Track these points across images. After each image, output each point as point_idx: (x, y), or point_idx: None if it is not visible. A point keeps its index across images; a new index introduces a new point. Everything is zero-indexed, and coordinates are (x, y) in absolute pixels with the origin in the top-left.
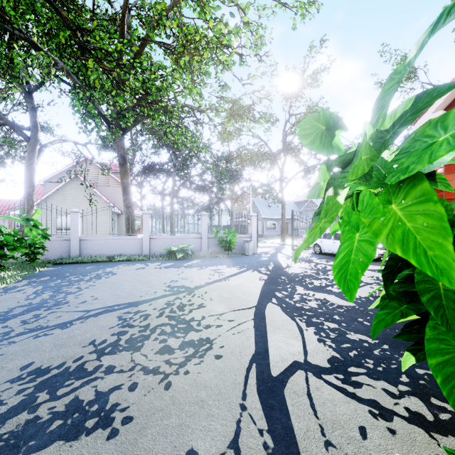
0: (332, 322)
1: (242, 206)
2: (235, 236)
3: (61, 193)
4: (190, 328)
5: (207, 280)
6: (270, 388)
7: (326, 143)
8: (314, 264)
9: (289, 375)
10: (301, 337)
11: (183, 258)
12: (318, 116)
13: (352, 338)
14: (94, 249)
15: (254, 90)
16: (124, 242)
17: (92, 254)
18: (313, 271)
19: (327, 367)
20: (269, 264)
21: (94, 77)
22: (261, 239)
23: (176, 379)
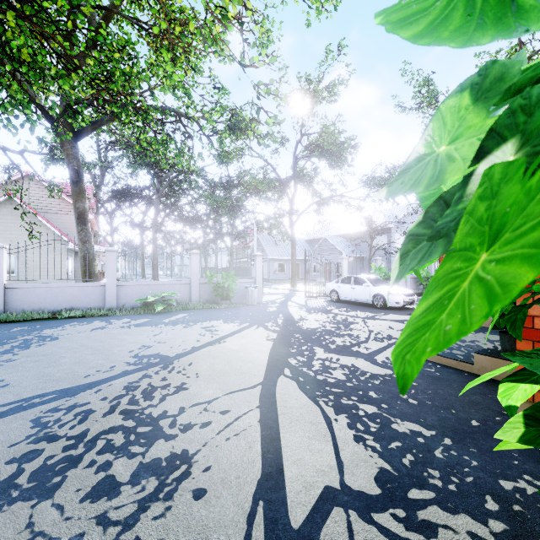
0: (368, 403)
1: (244, 244)
2: (235, 281)
3: None
4: (158, 434)
5: (195, 343)
6: None
7: (490, 11)
8: (333, 315)
9: (320, 523)
10: (331, 435)
11: (164, 311)
12: None
13: (401, 429)
14: (28, 301)
15: (260, 82)
16: (77, 291)
17: (26, 309)
18: (332, 324)
19: (377, 495)
20: (278, 316)
21: (18, 43)
22: (267, 284)
23: None
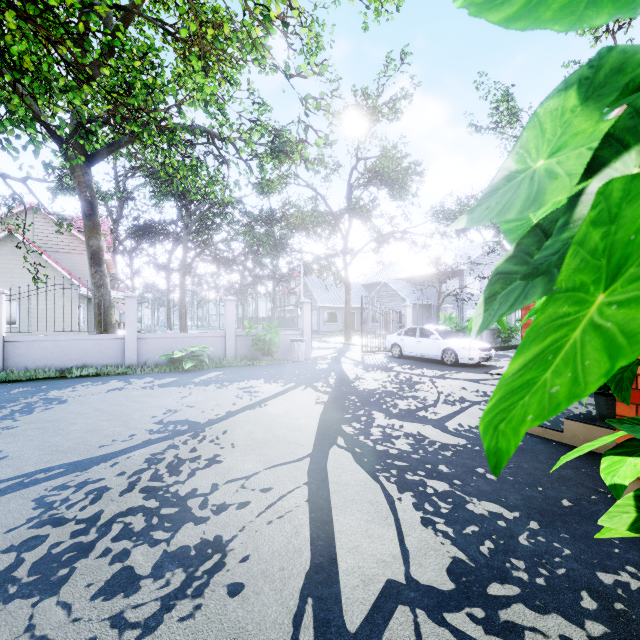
0: (438, 479)
1: (289, 289)
2: (279, 333)
3: None
4: (186, 516)
5: (231, 407)
6: None
7: None
8: (394, 373)
9: (382, 625)
10: (393, 517)
11: (194, 369)
12: None
13: (478, 510)
14: (32, 357)
15: (308, 96)
16: (90, 345)
17: (29, 367)
18: (394, 385)
19: (450, 591)
20: (330, 375)
21: (20, 49)
22: (316, 336)
23: None
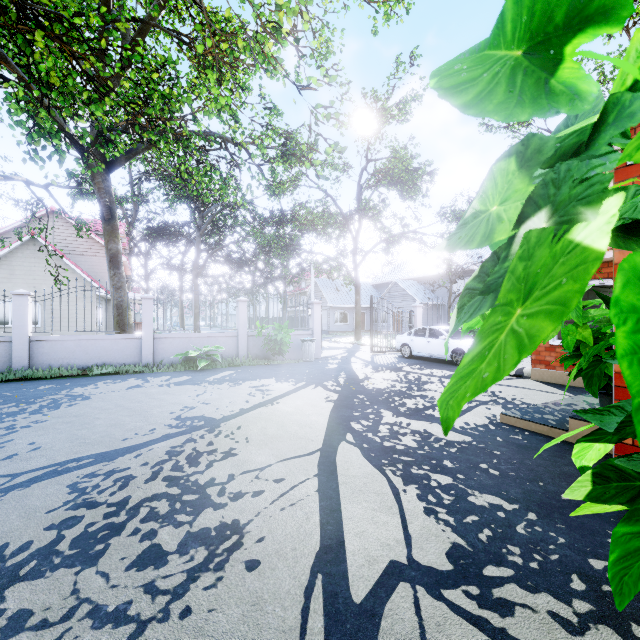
0: (442, 473)
1: (299, 290)
2: (289, 333)
3: (6, 265)
4: (205, 502)
5: (244, 404)
6: (351, 636)
7: (527, 90)
8: (404, 373)
9: (385, 598)
10: (398, 507)
11: (208, 368)
12: (497, 26)
13: (479, 502)
14: (56, 355)
15: (318, 105)
16: (109, 344)
17: (53, 365)
18: (403, 384)
19: (448, 571)
20: (340, 374)
21: (47, 66)
22: (326, 336)
23: (161, 635)
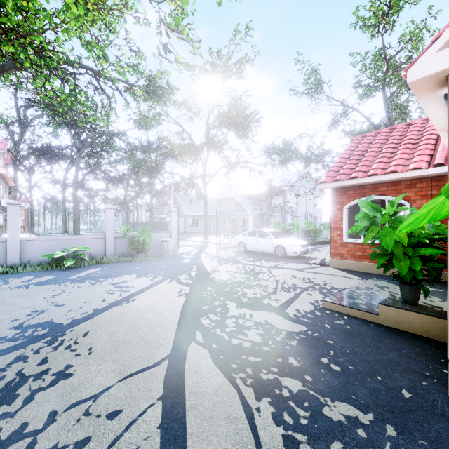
0: (291, 376)
1: (163, 202)
2: (151, 235)
3: None
4: None
5: (99, 304)
6: None
7: None
8: (242, 265)
9: None
10: (254, 441)
11: (75, 266)
12: None
13: (335, 416)
14: None
15: (170, 24)
16: None
17: None
18: (242, 275)
19: None
20: (192, 268)
21: None
22: (183, 236)
23: None
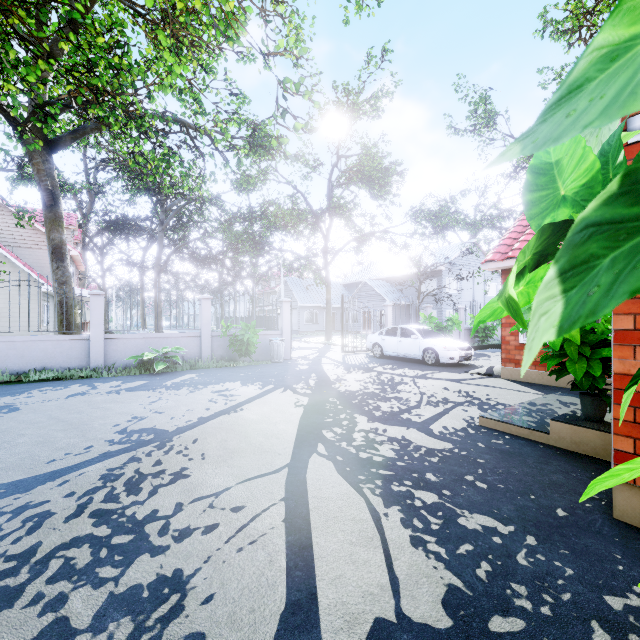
0: (426, 489)
1: (269, 289)
2: (257, 333)
3: None
4: (141, 546)
5: (203, 412)
6: None
7: None
8: (376, 373)
9: None
10: (380, 537)
11: (166, 371)
12: None
13: (470, 525)
14: None
15: (287, 79)
16: (50, 346)
17: None
18: (376, 385)
19: (447, 630)
20: (310, 376)
21: None
22: (297, 336)
23: None
